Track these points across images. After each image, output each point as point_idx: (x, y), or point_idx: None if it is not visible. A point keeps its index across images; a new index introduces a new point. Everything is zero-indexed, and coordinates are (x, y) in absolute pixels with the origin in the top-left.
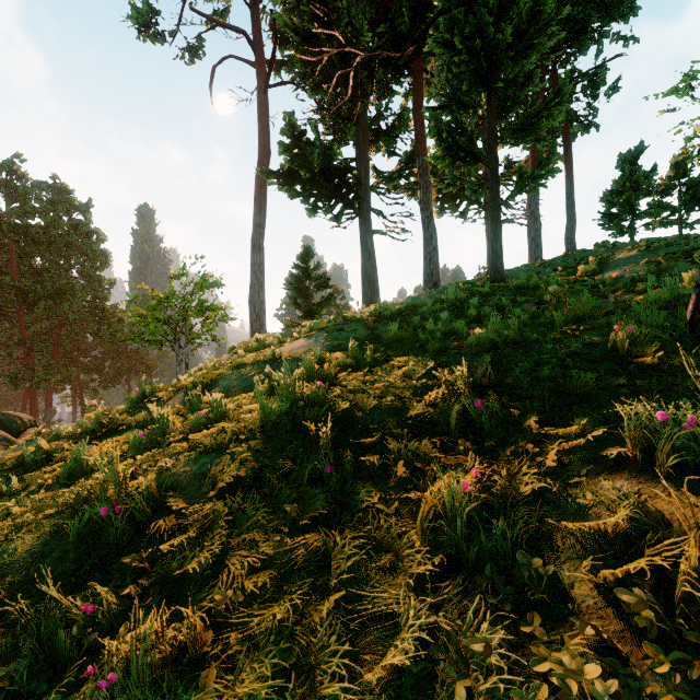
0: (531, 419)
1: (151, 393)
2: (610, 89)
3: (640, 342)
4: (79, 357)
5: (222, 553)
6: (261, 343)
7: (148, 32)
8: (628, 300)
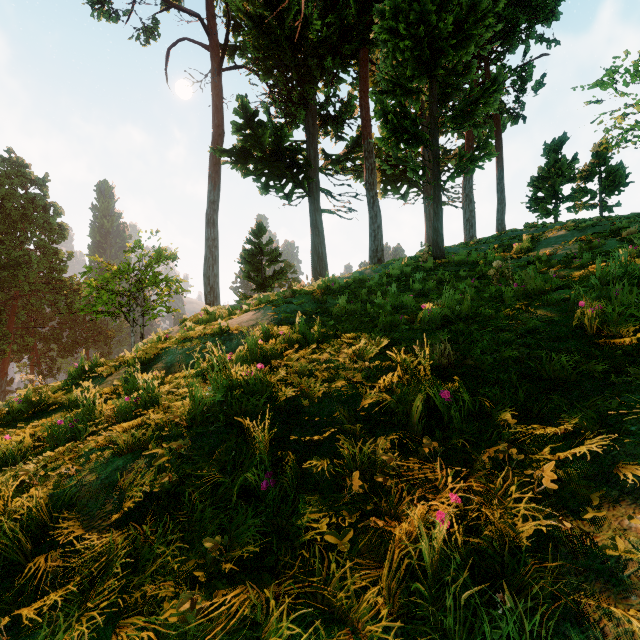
0: (501, 409)
1: (91, 368)
2: (537, 84)
3: (612, 321)
4: (35, 327)
5: (114, 616)
6: (212, 316)
7: (102, 9)
8: (567, 275)
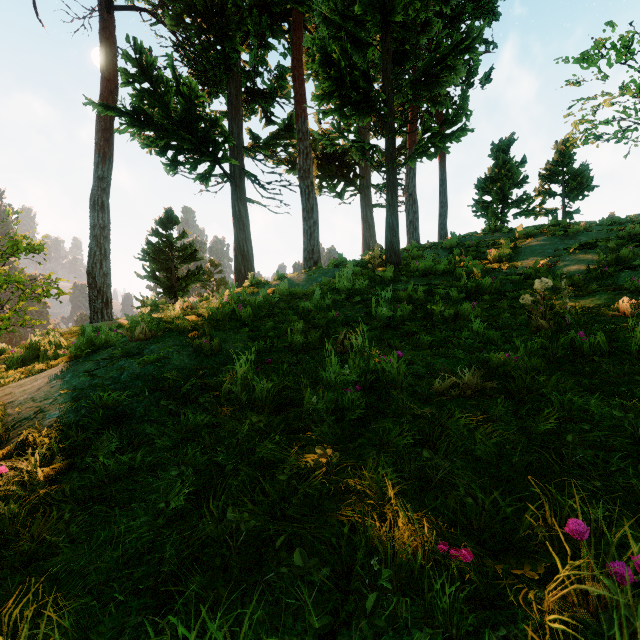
0: None
1: None
2: (486, 76)
3: None
4: None
5: None
6: (33, 352)
7: None
8: None
